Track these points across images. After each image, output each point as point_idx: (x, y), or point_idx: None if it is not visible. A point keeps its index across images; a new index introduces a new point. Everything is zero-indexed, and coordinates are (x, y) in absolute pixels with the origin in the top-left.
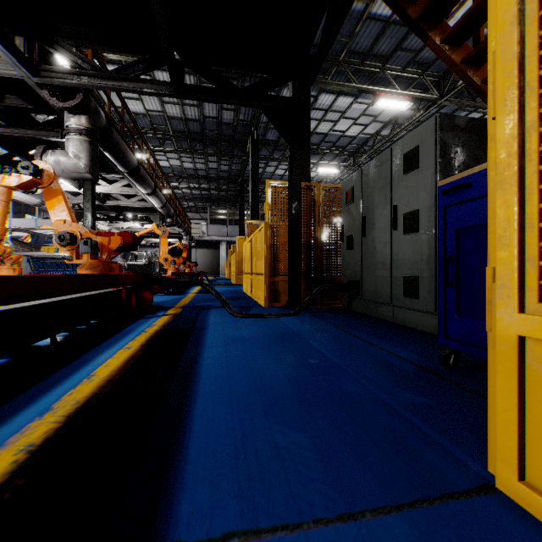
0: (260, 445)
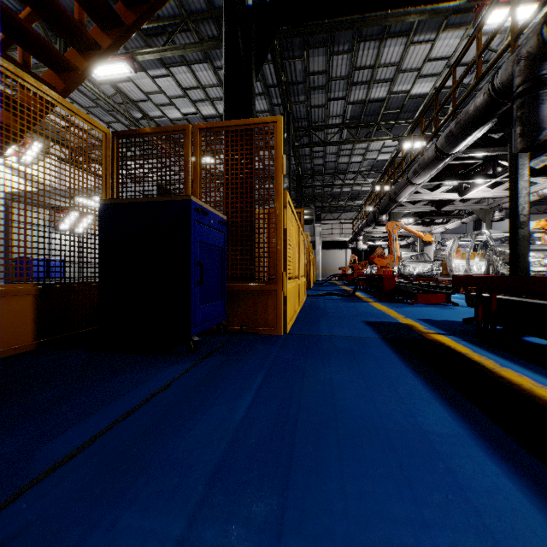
0: (356, 345)
